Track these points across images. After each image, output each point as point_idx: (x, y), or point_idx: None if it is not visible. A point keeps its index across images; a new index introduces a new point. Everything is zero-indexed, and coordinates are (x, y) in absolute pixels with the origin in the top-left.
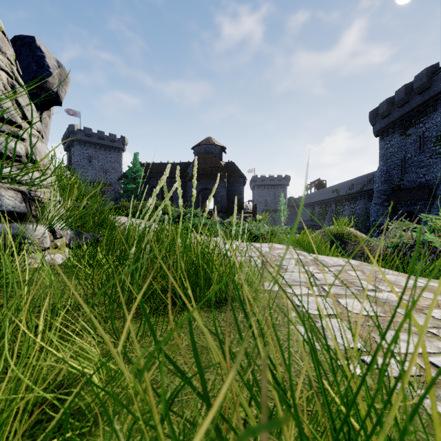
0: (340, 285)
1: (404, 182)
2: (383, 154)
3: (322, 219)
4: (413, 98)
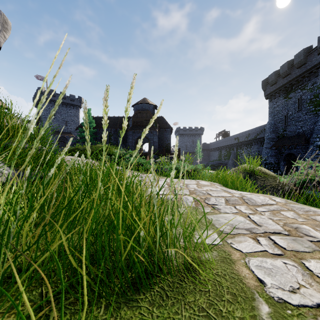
0: (288, 234)
1: (287, 132)
2: (271, 112)
3: (227, 159)
4: (293, 71)
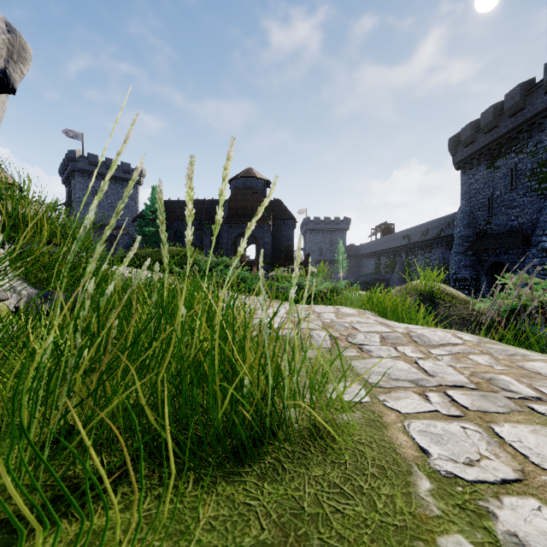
0: (475, 388)
1: (492, 226)
2: (466, 191)
3: (390, 272)
4: (503, 122)
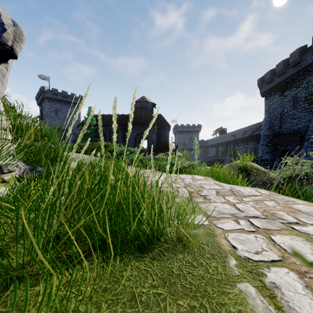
0: (264, 217)
1: (282, 129)
2: (267, 109)
3: (224, 155)
4: (288, 70)
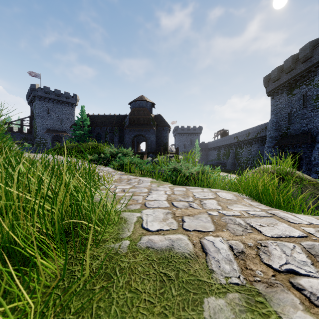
0: None
1: (291, 130)
2: (274, 109)
3: (226, 158)
4: (298, 66)
